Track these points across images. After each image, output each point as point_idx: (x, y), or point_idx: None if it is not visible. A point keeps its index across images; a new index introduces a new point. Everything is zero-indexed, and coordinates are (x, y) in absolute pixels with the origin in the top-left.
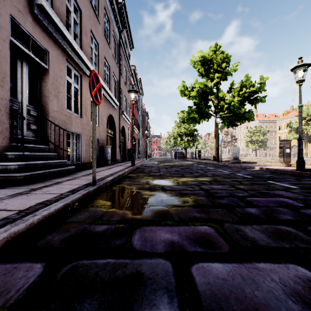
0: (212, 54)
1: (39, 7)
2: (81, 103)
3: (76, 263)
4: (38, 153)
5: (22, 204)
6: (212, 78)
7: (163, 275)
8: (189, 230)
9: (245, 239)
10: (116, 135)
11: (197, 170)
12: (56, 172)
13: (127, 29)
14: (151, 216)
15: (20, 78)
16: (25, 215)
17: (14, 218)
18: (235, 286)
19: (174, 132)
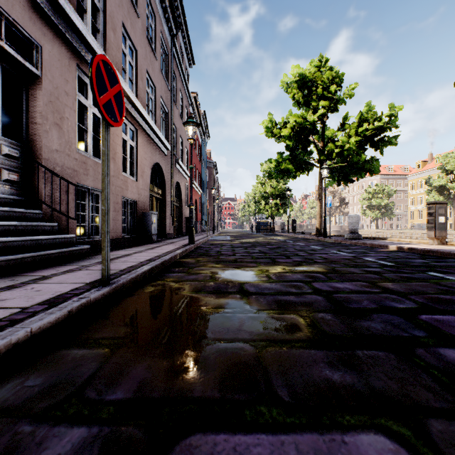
0: (314, 72)
1: None
2: None
3: None
4: (16, 222)
5: None
6: (315, 108)
7: None
8: None
9: None
10: (166, 196)
11: (295, 252)
12: (50, 257)
13: (183, 34)
14: (215, 382)
15: None
16: None
17: None
18: None
19: (255, 193)
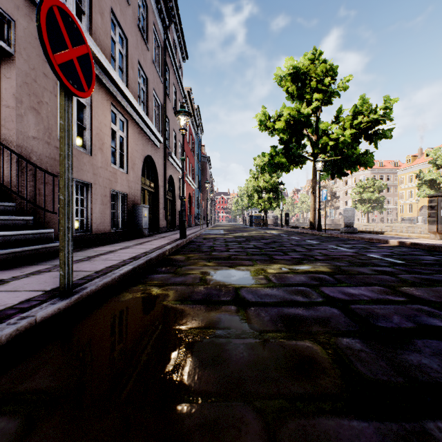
0: (308, 64)
1: None
2: (91, 130)
3: None
4: None
5: None
6: (309, 100)
7: None
8: None
9: None
10: (159, 189)
11: (292, 247)
12: (19, 255)
13: (177, 27)
14: None
15: None
16: None
17: None
18: None
19: (248, 187)
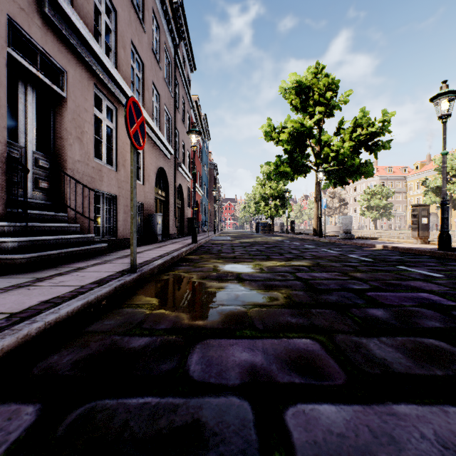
0: (311, 78)
1: (51, 3)
2: (117, 149)
3: (92, 404)
4: (50, 224)
5: (17, 303)
6: (312, 113)
7: (237, 427)
8: (280, 345)
9: (370, 361)
10: (169, 198)
11: (289, 250)
12: (78, 253)
13: (185, 41)
14: (219, 322)
15: (22, 111)
16: (19, 321)
17: (1, 326)
18: (361, 449)
19: (255, 194)
